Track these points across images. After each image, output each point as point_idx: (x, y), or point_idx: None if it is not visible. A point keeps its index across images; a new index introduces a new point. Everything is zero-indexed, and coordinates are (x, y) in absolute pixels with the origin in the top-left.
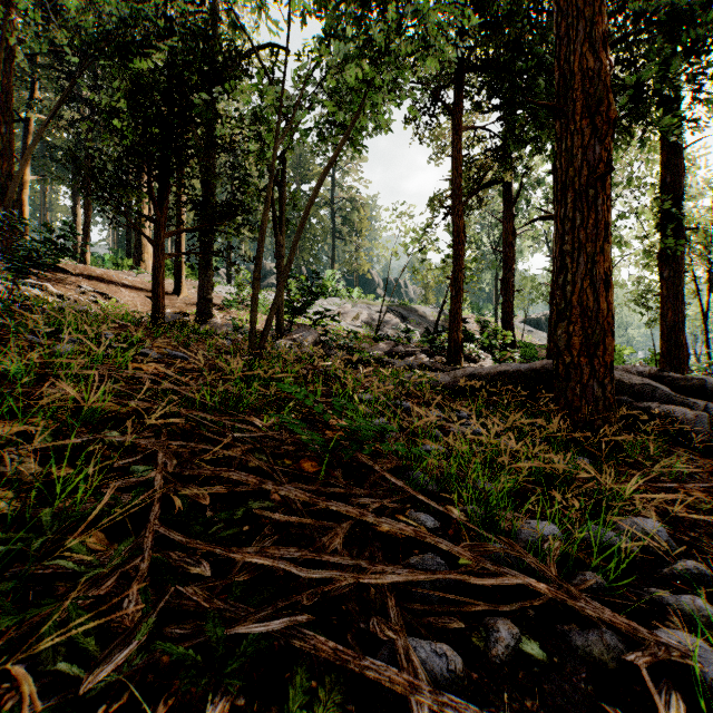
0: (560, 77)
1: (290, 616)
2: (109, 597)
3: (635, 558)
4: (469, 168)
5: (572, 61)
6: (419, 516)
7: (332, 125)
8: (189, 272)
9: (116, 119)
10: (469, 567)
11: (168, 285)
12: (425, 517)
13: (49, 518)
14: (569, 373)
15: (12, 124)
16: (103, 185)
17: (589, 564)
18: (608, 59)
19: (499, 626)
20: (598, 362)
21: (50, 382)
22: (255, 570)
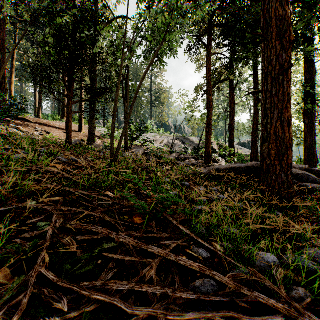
0: (264, 21)
1: None
2: None
3: None
4: (214, 73)
5: (270, 12)
6: (198, 250)
7: (150, 53)
8: (86, 122)
9: (48, 47)
10: (231, 287)
11: (76, 127)
12: (201, 251)
13: None
14: (269, 169)
15: (5, 54)
16: (42, 79)
17: (297, 281)
18: (289, 10)
19: None
20: (284, 163)
21: None
22: (99, 301)
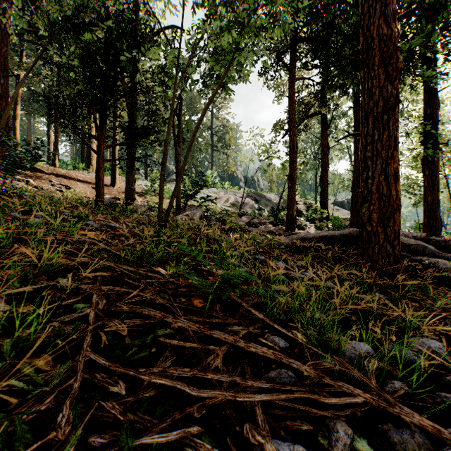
0: (364, 41)
1: (184, 427)
2: (50, 409)
3: (426, 369)
4: (299, 105)
5: (372, 30)
6: (274, 339)
7: (212, 77)
8: (121, 172)
9: (72, 72)
10: (312, 379)
11: (107, 180)
12: (278, 339)
13: (9, 347)
14: (370, 238)
15: (8, 77)
16: (63, 115)
17: (395, 374)
18: (397, 28)
19: (338, 427)
20: (390, 230)
21: (16, 246)
22: (159, 387)
